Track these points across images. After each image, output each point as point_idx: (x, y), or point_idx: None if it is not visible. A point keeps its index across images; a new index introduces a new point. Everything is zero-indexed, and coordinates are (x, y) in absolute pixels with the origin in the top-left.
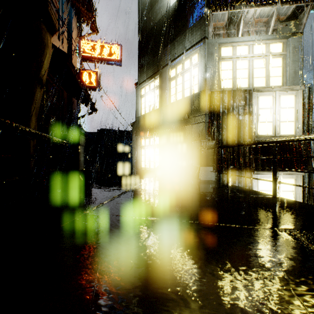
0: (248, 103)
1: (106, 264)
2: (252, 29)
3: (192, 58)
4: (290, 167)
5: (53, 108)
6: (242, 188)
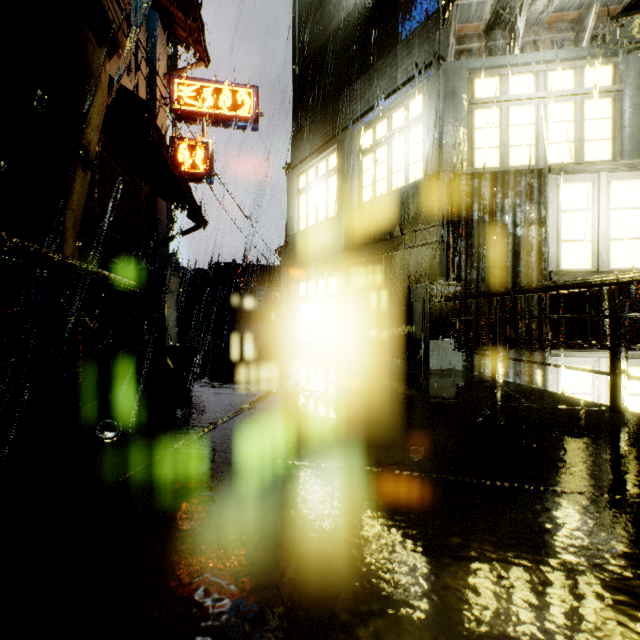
0: (538, 200)
1: (218, 612)
2: (545, 37)
3: (409, 105)
4: (634, 340)
5: (117, 218)
6: (529, 389)
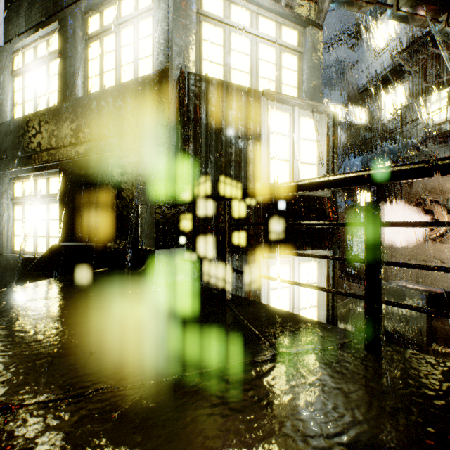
0: (255, 118)
1: None
2: None
3: None
4: (314, 242)
5: None
6: (262, 309)
